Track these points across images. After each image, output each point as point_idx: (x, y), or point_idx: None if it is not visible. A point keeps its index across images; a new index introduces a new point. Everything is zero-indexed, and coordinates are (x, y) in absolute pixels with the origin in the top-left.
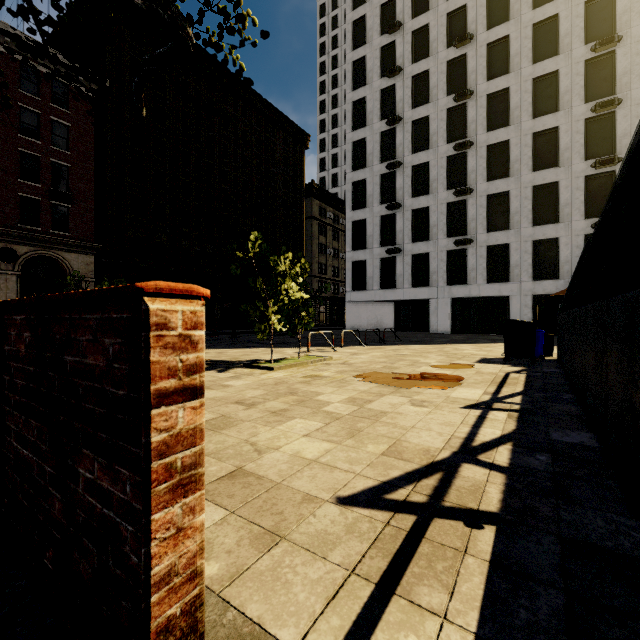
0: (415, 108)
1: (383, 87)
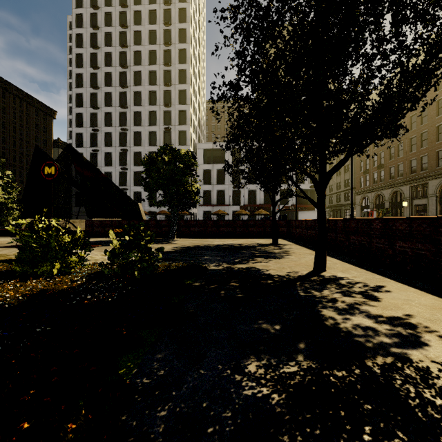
0: (106, 127)
1: (91, 112)
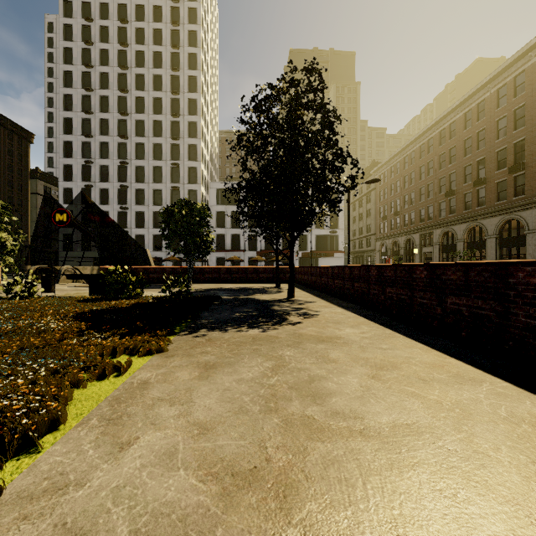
0: (102, 159)
1: (84, 140)
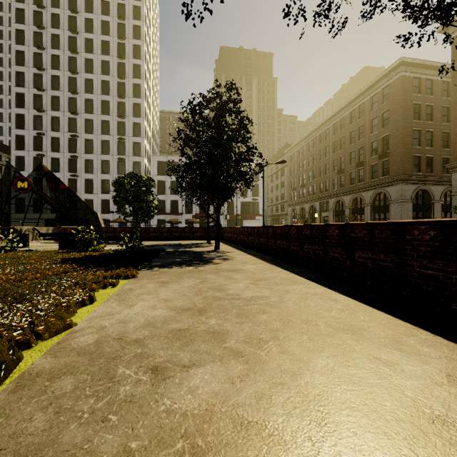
0: (53, 131)
1: (35, 114)
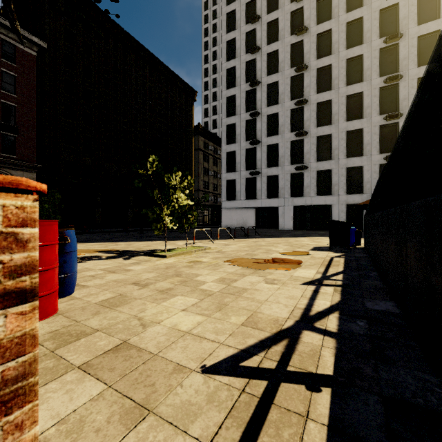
0: (269, 75)
1: (247, 60)
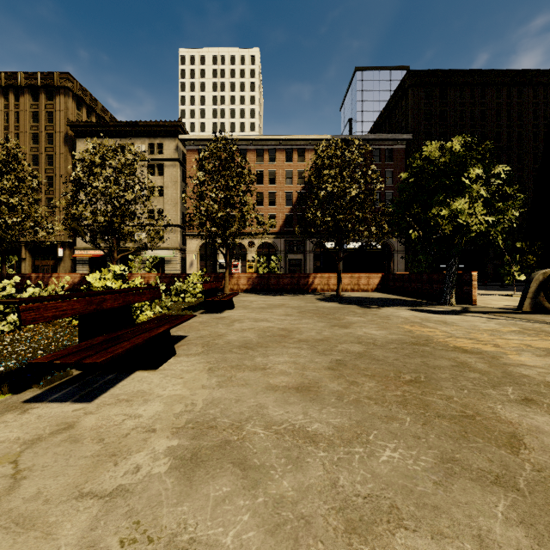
0: None
1: None
